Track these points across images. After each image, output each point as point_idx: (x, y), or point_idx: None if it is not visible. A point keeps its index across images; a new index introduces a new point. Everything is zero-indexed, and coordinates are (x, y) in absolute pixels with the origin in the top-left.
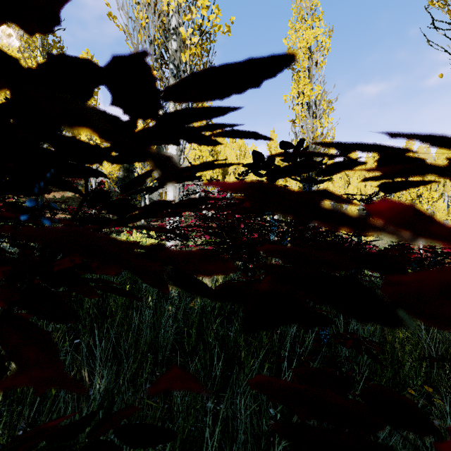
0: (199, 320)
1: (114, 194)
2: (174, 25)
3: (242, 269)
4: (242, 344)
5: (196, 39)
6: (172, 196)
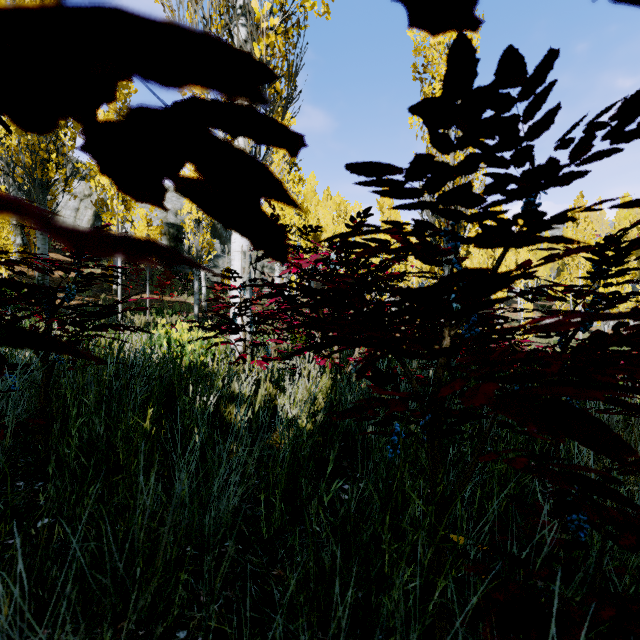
0: (287, 476)
1: (155, 272)
2: (242, 1)
3: (371, 377)
4: (386, 536)
5: (276, 20)
6: (239, 268)
